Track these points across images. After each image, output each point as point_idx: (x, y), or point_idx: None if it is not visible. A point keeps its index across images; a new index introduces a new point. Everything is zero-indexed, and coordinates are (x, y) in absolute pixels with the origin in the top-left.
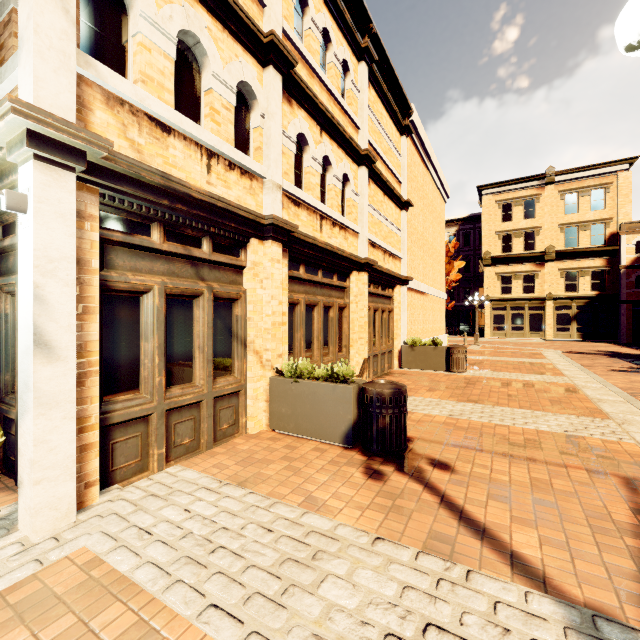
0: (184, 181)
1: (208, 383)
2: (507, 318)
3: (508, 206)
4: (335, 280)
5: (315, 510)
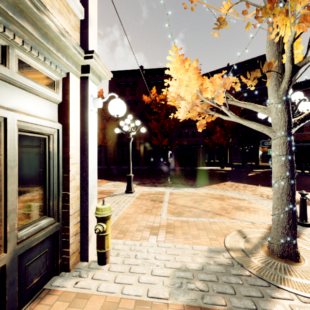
0: None
1: None
2: None
3: None
4: None
5: None
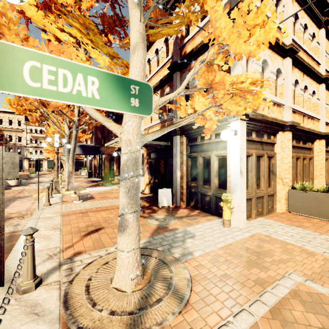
0: (266, 115)
1: (266, 189)
2: None
3: None
4: (307, 145)
5: None
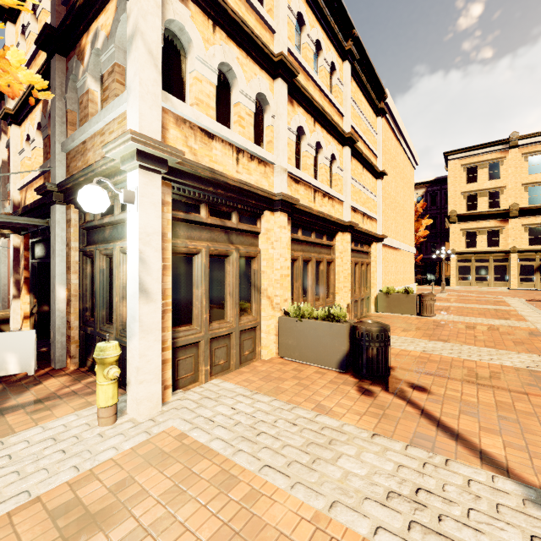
0: (224, 173)
1: (236, 320)
2: (472, 269)
3: (473, 169)
4: (324, 240)
5: (324, 414)
